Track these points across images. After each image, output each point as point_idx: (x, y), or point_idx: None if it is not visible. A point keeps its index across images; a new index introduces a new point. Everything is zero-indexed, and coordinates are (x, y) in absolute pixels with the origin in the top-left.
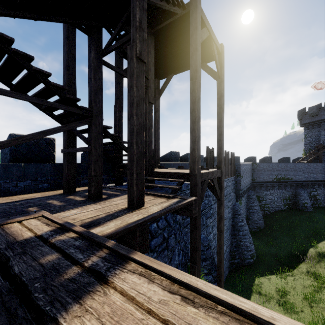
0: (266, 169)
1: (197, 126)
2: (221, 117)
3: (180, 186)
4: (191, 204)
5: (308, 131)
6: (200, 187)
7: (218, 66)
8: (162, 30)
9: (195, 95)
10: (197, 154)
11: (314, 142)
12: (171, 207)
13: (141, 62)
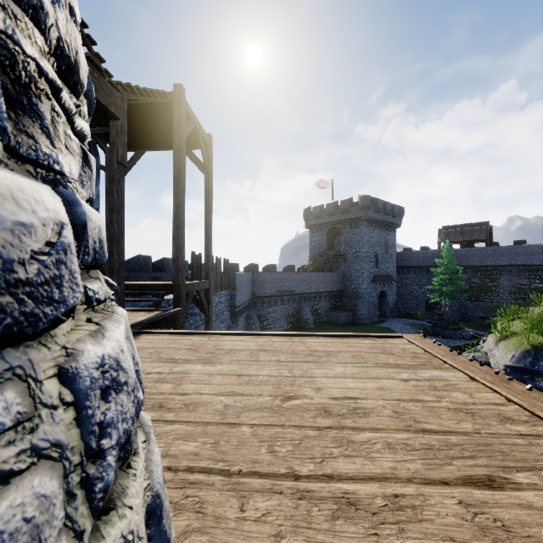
0: (268, 280)
1: (182, 232)
2: (209, 219)
3: (162, 298)
4: (176, 315)
5: (313, 234)
6: (185, 299)
7: (206, 160)
8: (136, 106)
9: (180, 198)
10: (181, 263)
11: (318, 248)
12: (157, 315)
13: (122, 167)
